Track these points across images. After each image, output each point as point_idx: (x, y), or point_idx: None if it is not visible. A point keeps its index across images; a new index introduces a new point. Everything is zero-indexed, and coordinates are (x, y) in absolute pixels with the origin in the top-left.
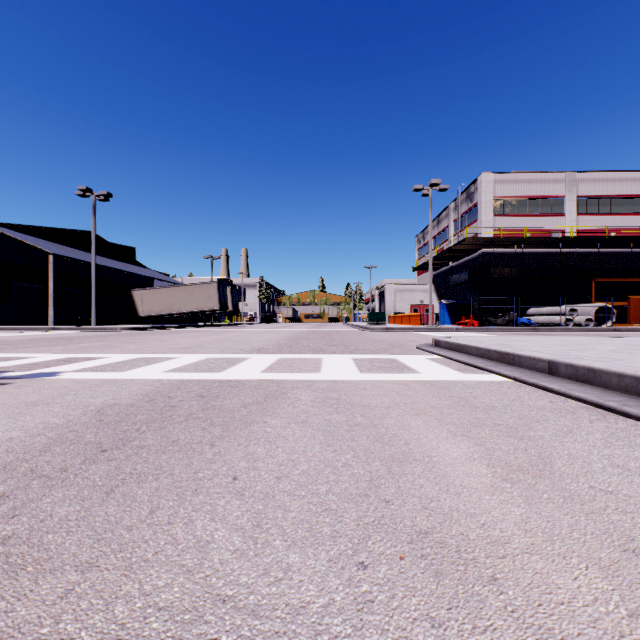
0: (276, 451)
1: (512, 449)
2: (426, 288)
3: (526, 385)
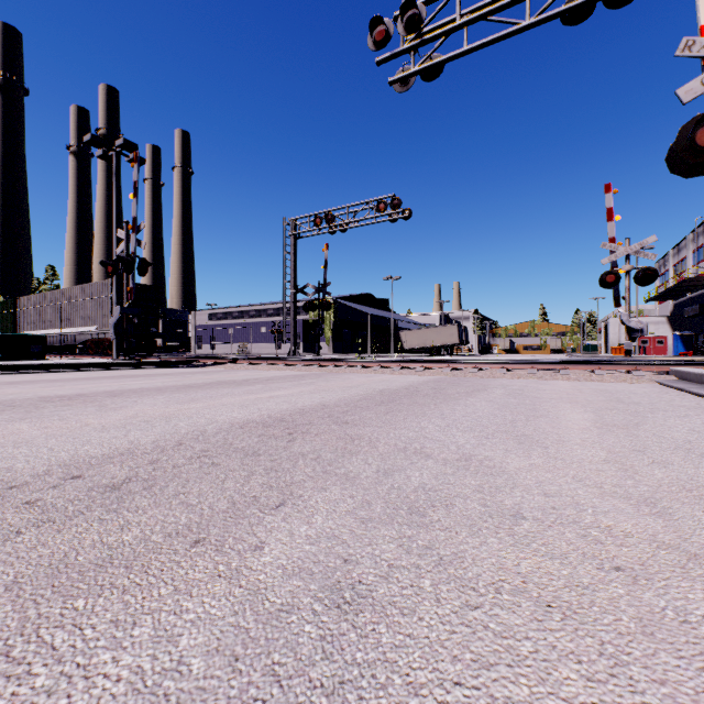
0: None
1: None
2: (657, 320)
3: None
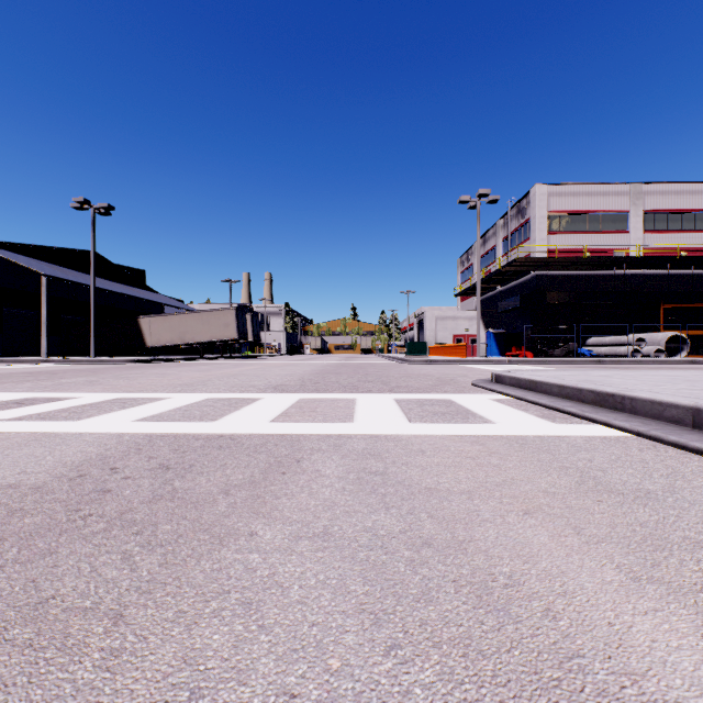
0: (254, 647)
1: None
2: (471, 315)
3: (662, 444)
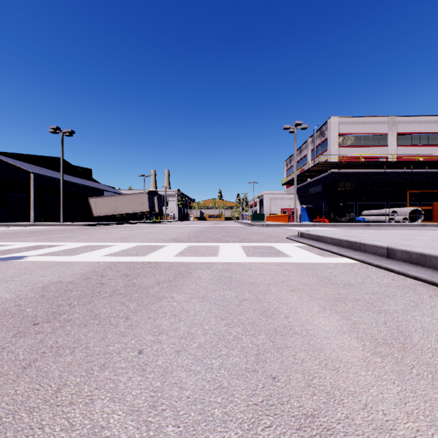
0: (178, 324)
1: (374, 322)
2: (292, 197)
3: (371, 266)
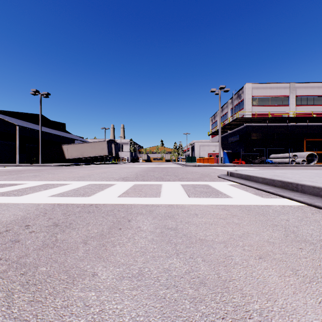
0: None
1: None
2: (216, 144)
3: None
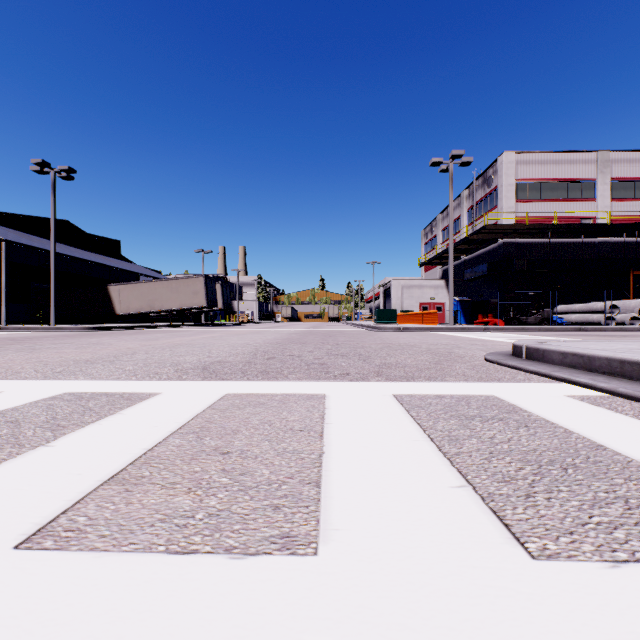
0: None
1: None
2: (437, 284)
3: None
